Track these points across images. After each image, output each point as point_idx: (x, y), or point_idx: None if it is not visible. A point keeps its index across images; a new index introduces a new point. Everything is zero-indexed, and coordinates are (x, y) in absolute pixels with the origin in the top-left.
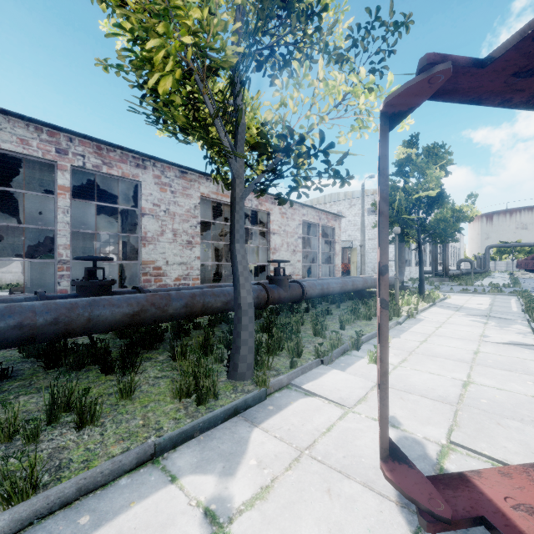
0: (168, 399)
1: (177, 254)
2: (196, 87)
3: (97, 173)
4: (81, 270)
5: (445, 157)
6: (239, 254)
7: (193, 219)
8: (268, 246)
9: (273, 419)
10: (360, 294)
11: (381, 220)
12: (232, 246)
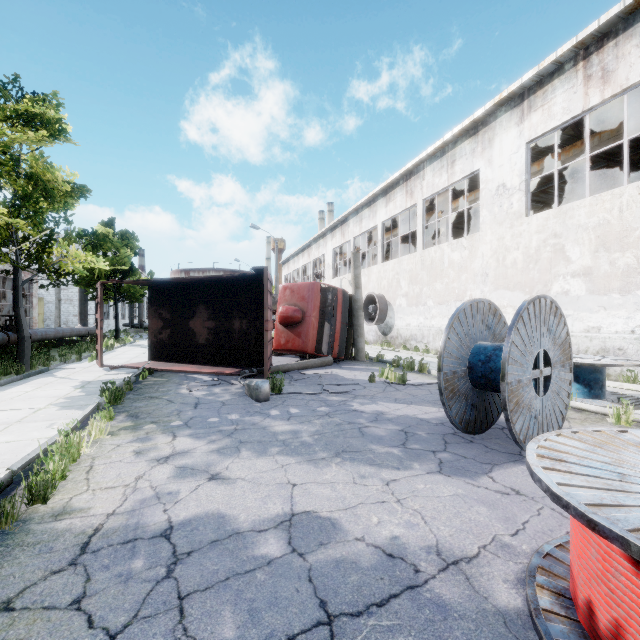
0: None
1: None
2: (2, 235)
3: None
4: None
5: (134, 242)
6: (22, 313)
7: None
8: None
9: (58, 372)
10: (65, 342)
11: (101, 308)
12: (16, 309)
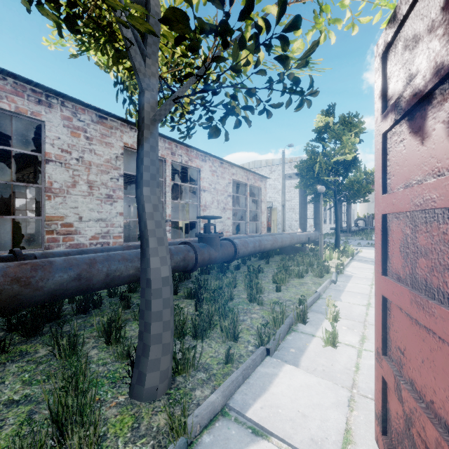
0: None
1: (93, 209)
2: None
3: None
4: None
5: (358, 125)
6: (149, 203)
7: (114, 171)
8: (198, 203)
9: None
10: (285, 249)
11: None
12: (138, 191)
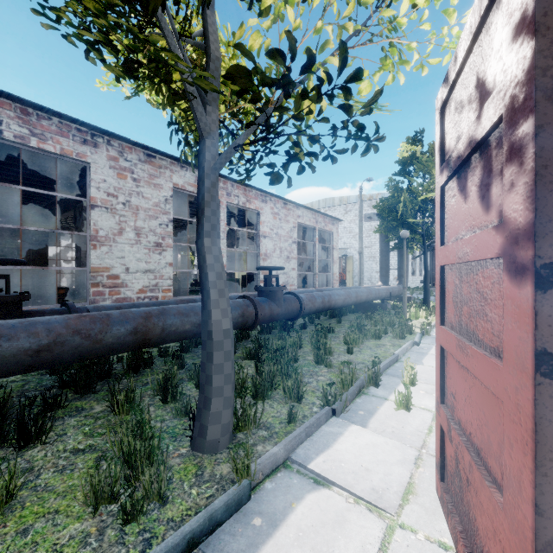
0: (76, 506)
1: (141, 260)
2: None
3: (22, 146)
4: (31, 280)
5: None
6: (210, 255)
7: (163, 216)
8: (258, 251)
9: None
10: (362, 306)
11: (539, 147)
12: (199, 242)
